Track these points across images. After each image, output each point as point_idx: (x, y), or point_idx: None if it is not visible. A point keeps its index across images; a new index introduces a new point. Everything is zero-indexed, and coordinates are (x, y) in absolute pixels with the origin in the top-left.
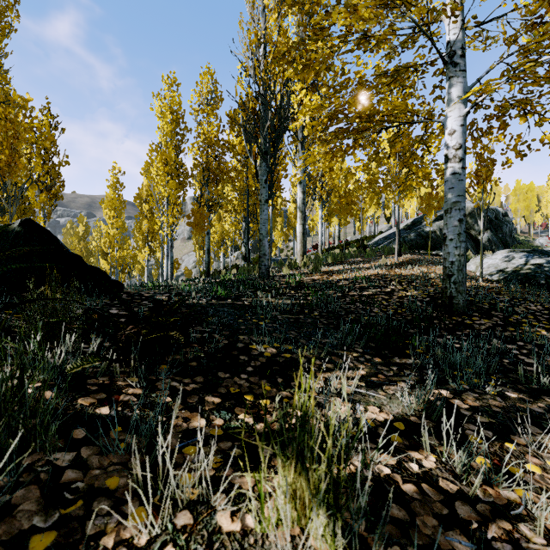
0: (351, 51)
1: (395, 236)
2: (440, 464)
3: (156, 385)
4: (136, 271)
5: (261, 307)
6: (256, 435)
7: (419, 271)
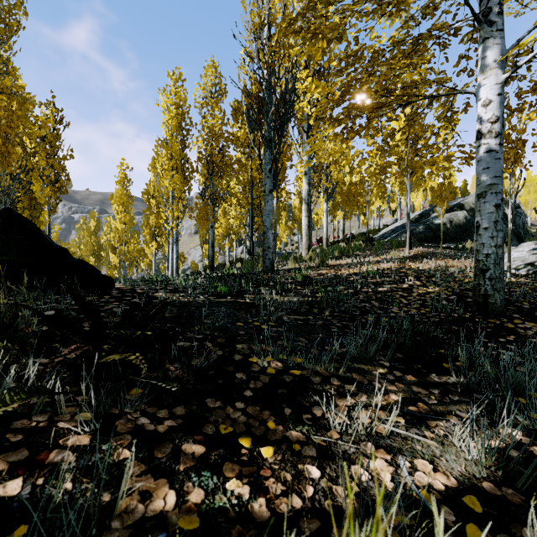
0: (367, 15)
1: (402, 229)
2: None
3: (116, 425)
4: (144, 265)
5: (265, 305)
6: None
7: (436, 265)
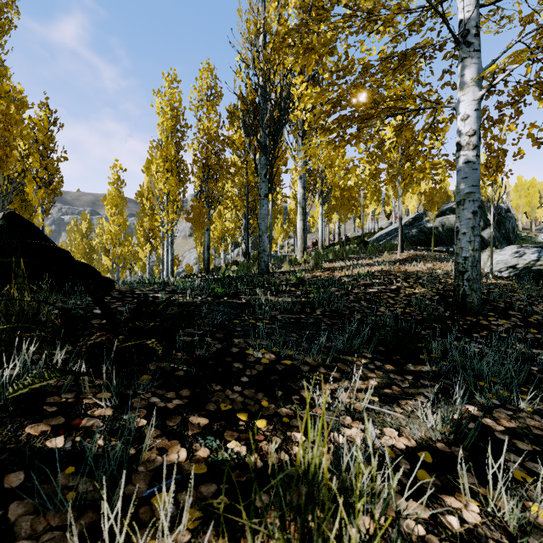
0: (356, 32)
1: (396, 232)
2: (486, 517)
3: (132, 402)
4: (138, 268)
5: (260, 305)
6: (242, 508)
7: (425, 268)
